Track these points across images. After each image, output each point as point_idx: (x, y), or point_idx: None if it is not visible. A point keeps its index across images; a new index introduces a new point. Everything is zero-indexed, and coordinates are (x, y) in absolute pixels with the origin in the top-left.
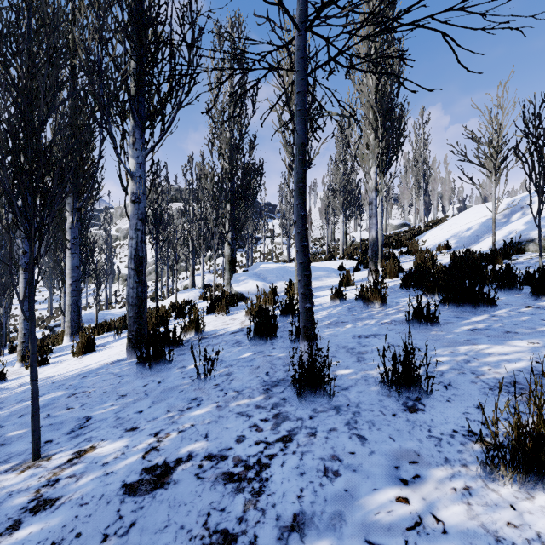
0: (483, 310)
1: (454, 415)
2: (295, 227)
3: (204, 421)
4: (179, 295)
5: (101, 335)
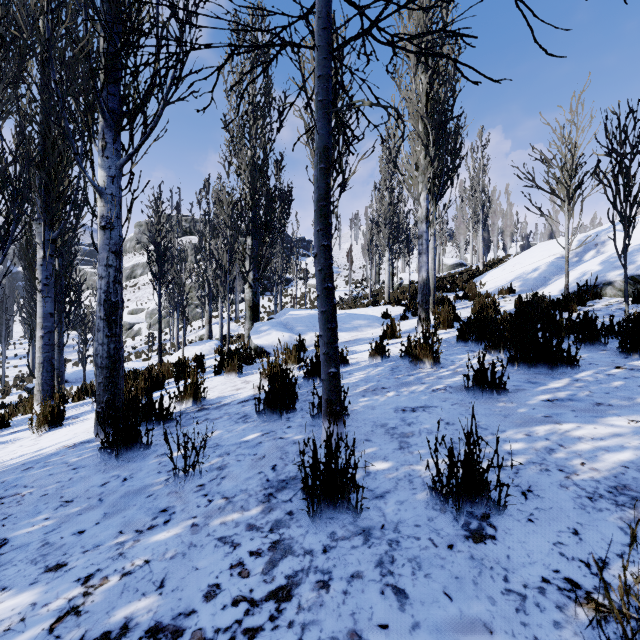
0: (562, 372)
1: (541, 547)
2: (315, 263)
3: (166, 555)
4: (190, 349)
5: (83, 401)
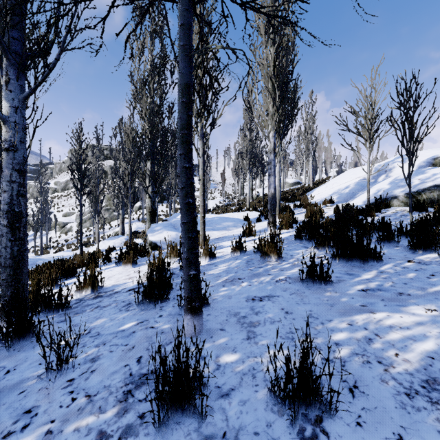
0: (370, 265)
1: None
2: (178, 182)
3: None
4: (106, 242)
5: None
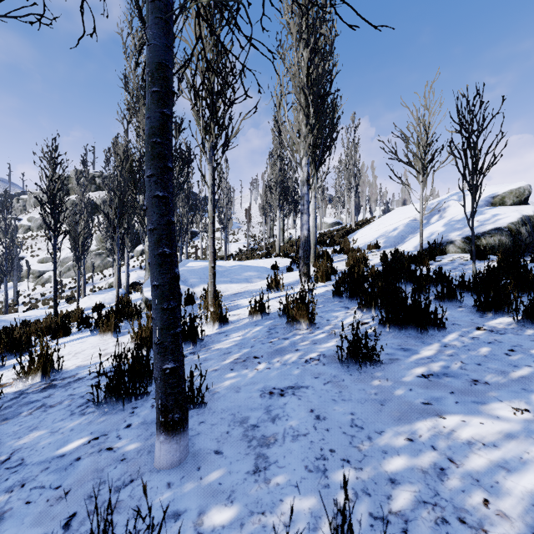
0: (430, 334)
1: None
2: (148, 220)
3: None
4: (92, 297)
5: None
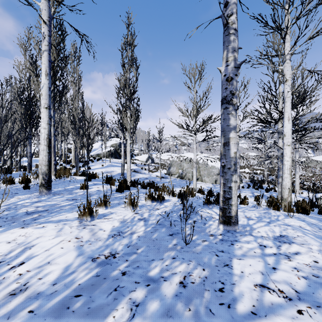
0: (69, 164)
1: None
2: None
3: None
4: None
5: None
